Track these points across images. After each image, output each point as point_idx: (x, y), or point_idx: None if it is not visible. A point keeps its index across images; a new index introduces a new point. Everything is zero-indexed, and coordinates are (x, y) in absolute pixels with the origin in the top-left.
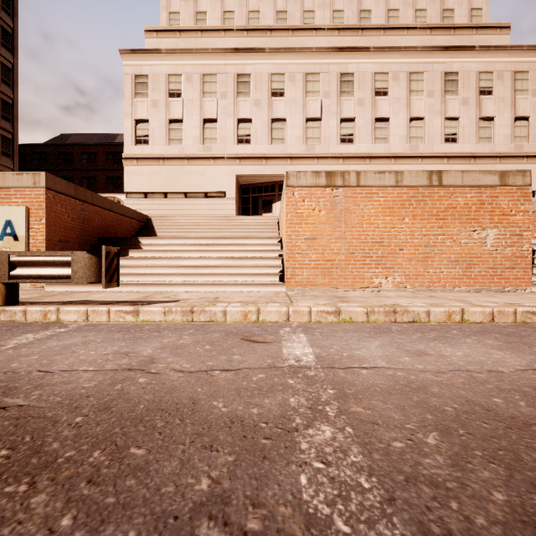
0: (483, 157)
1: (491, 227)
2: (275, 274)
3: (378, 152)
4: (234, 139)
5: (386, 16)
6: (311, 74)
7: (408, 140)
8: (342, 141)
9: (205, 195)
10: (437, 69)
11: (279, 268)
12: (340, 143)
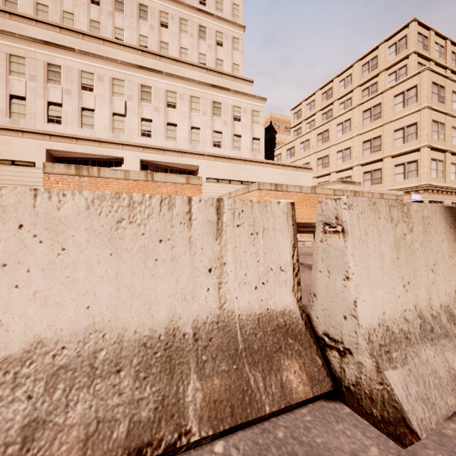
0: (235, 159)
1: None
2: None
3: (169, 146)
4: (45, 118)
5: (179, 51)
6: (118, 80)
7: (190, 141)
8: (143, 134)
9: (12, 163)
10: (209, 98)
11: None
12: (141, 136)
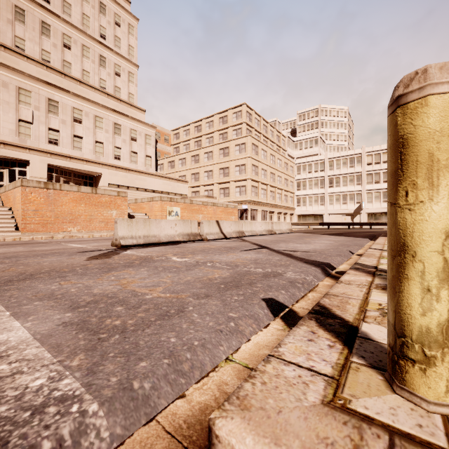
0: (133, 171)
1: (115, 210)
2: (13, 226)
3: (76, 155)
4: None
5: (82, 72)
6: (24, 90)
7: (94, 153)
8: (50, 142)
9: None
10: (111, 119)
11: (14, 224)
12: (48, 143)
